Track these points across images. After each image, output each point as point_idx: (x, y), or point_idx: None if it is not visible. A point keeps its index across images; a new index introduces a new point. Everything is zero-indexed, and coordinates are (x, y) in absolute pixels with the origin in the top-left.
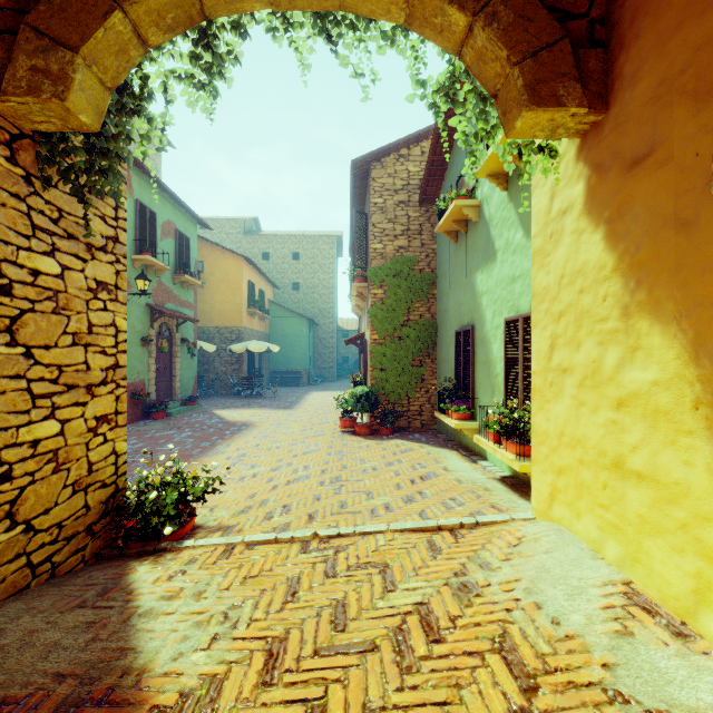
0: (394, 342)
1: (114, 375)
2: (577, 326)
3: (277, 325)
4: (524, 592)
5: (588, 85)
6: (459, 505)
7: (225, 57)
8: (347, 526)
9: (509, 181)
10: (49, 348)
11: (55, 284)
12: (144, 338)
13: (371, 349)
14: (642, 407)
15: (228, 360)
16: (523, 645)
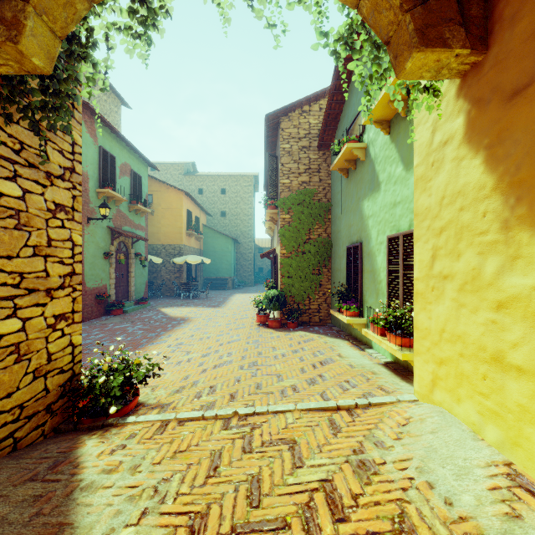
0: (299, 256)
1: (71, 281)
2: (457, 239)
3: (209, 244)
4: (416, 471)
5: (470, 29)
6: (353, 386)
7: (158, 11)
8: (261, 405)
9: (391, 126)
10: (11, 258)
11: (17, 205)
12: (106, 252)
13: (280, 261)
14: (522, 309)
15: (172, 270)
16: (421, 526)
